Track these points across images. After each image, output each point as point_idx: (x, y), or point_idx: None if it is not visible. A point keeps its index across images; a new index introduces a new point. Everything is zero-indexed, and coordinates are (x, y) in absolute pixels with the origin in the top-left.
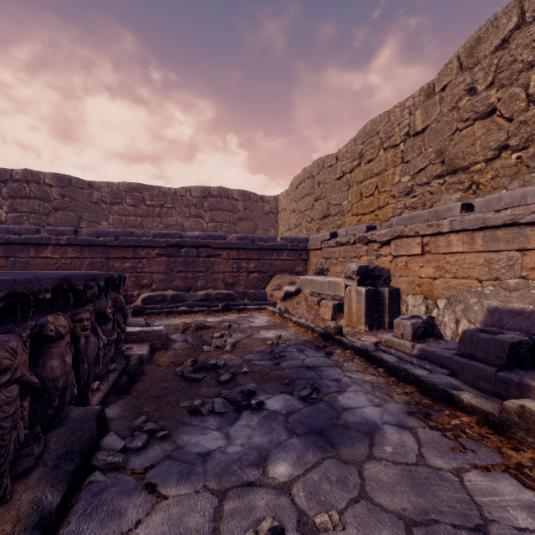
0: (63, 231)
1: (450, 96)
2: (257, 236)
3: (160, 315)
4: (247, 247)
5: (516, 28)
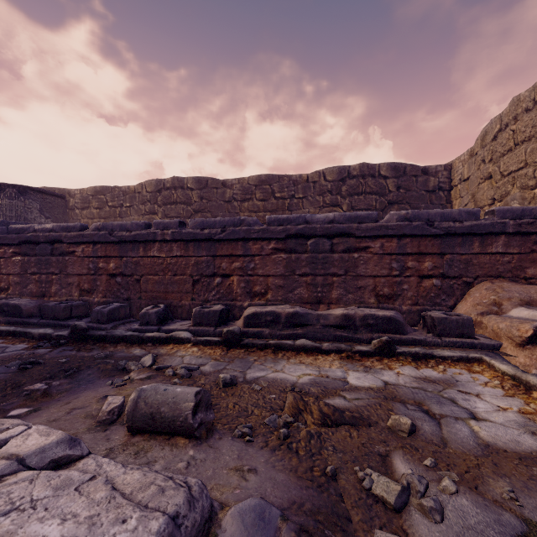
0: (169, 225)
1: None
2: (438, 211)
3: (264, 351)
4: (417, 231)
5: None
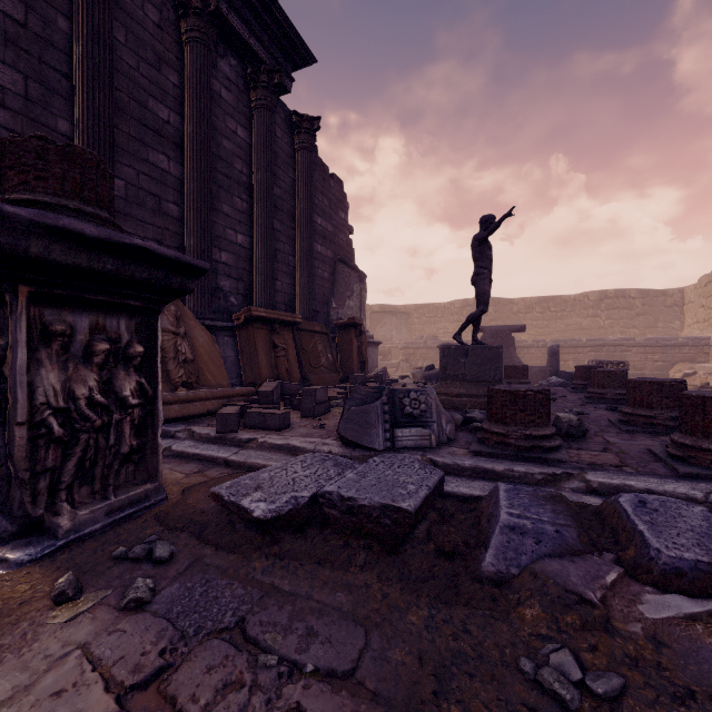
0: (539, 341)
1: None
2: (661, 337)
3: None
4: (652, 345)
5: None
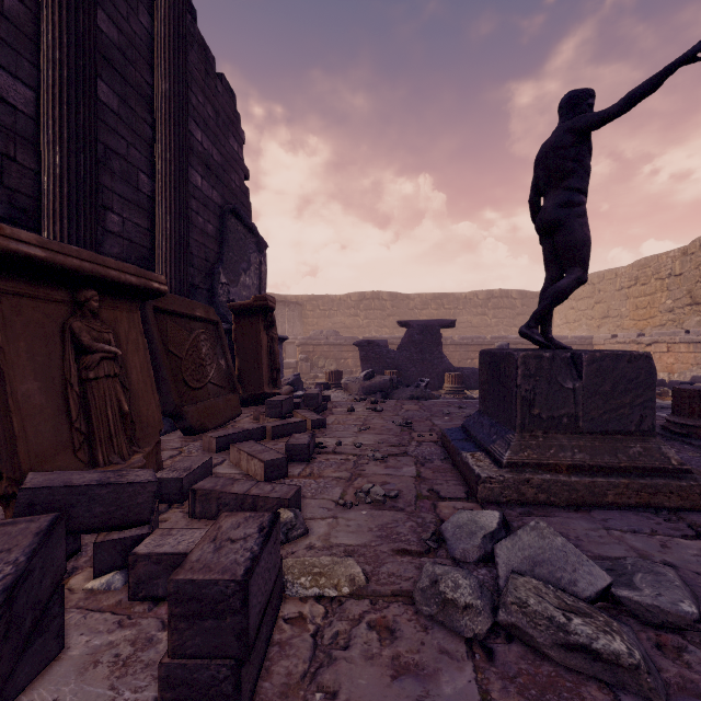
0: (447, 338)
1: (694, 261)
2: (554, 336)
3: None
4: None
5: None
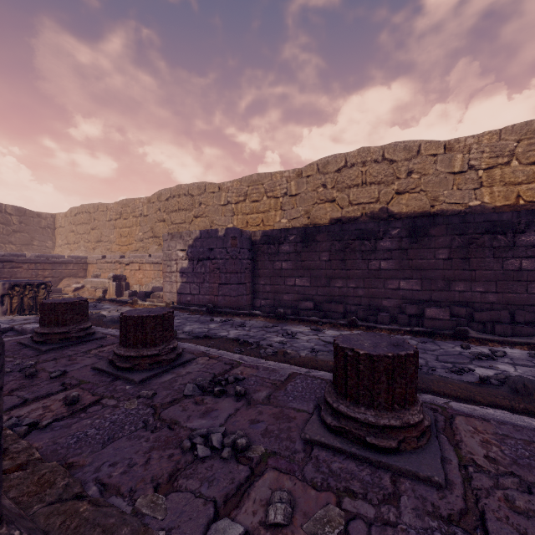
0: None
1: (155, 208)
2: (51, 255)
3: None
4: (43, 262)
5: (170, 197)
